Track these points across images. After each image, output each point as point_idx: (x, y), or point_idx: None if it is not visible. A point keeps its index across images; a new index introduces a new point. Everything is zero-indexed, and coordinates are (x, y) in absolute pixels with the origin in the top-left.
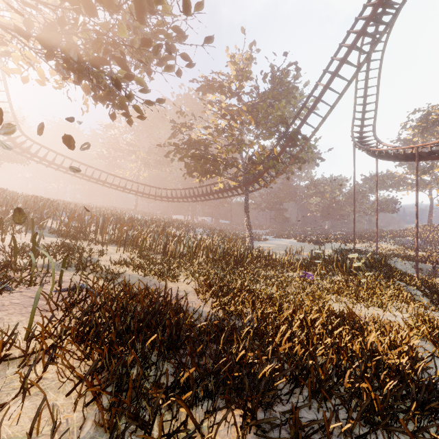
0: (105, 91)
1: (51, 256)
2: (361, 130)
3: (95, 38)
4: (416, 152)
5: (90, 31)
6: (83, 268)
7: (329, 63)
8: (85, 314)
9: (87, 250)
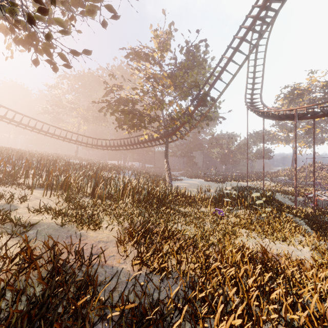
0: (26, 35)
1: None
2: (252, 97)
3: None
4: (295, 113)
5: None
6: None
7: (232, 41)
8: None
9: (9, 196)
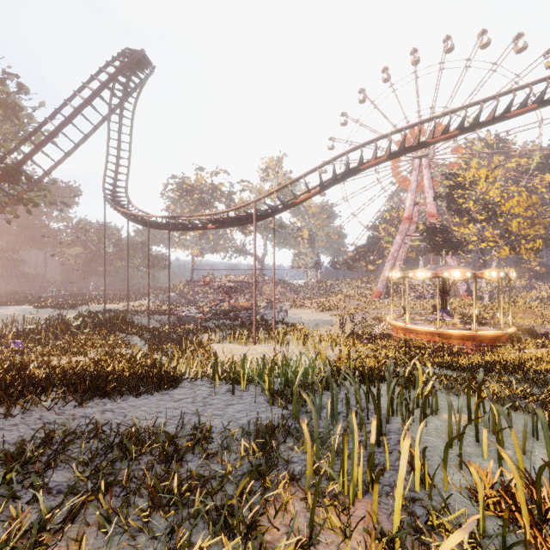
0: None
1: None
2: (115, 183)
3: None
4: (148, 221)
5: None
6: None
7: (63, 104)
8: None
9: None
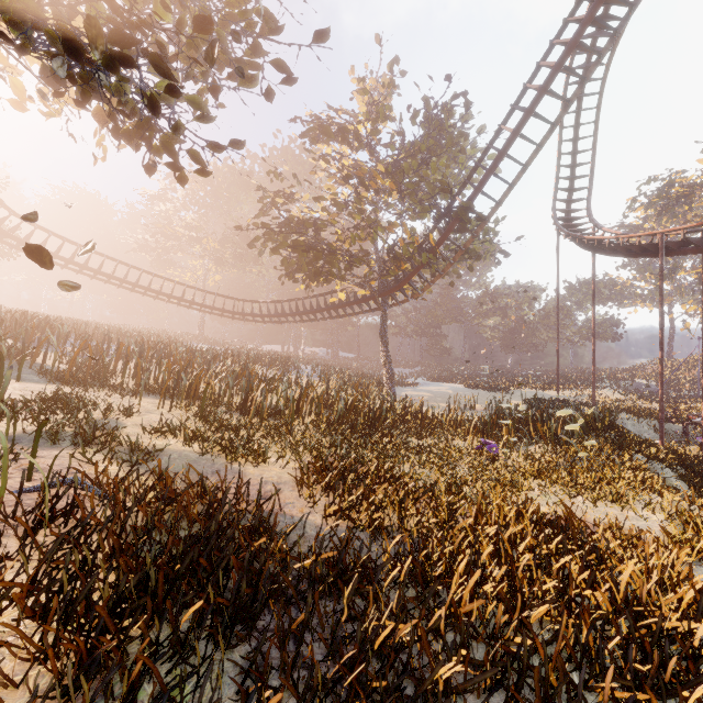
0: (135, 122)
1: (29, 418)
2: (569, 208)
3: (107, 15)
4: (661, 242)
5: (103, 8)
6: (86, 442)
7: (520, 94)
8: (55, 551)
9: (103, 406)
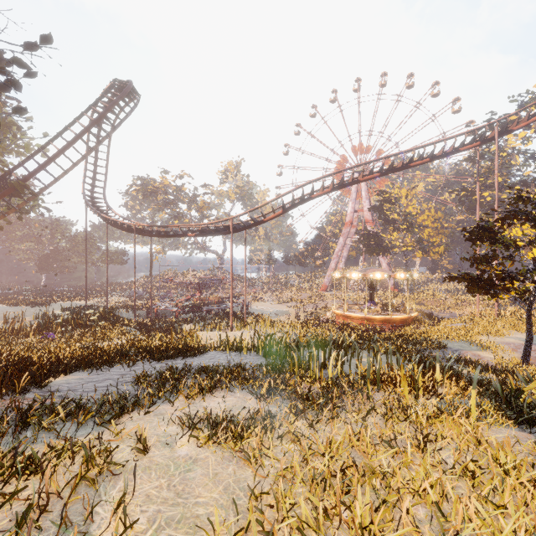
0: None
1: None
2: (93, 190)
3: None
4: (135, 229)
5: None
6: None
7: (64, 129)
8: None
9: None
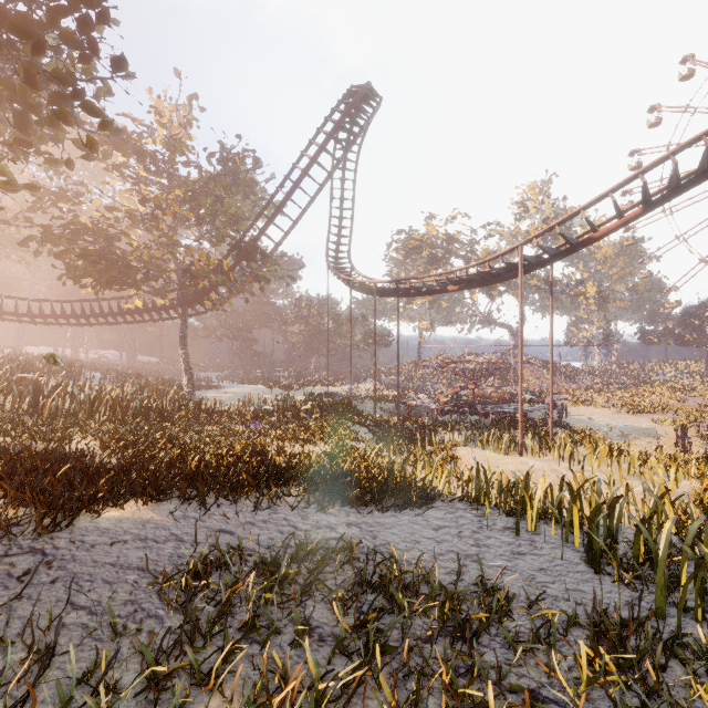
0: None
1: None
2: (338, 249)
3: None
4: (375, 288)
5: None
6: None
7: (291, 169)
8: None
9: None
